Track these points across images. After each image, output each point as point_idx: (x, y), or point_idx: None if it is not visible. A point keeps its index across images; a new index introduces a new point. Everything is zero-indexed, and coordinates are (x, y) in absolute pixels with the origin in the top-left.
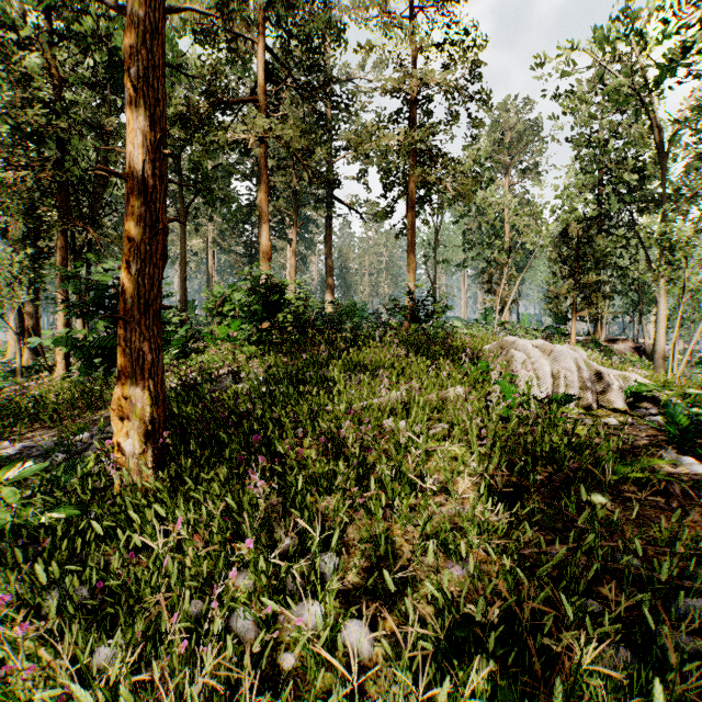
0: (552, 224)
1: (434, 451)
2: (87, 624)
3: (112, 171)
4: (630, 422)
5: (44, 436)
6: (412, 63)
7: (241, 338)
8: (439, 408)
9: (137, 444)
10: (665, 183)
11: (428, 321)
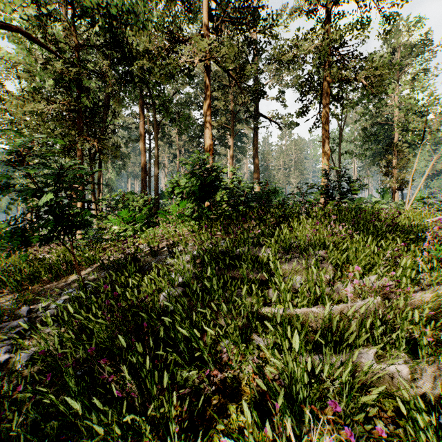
0: None
1: None
2: None
3: None
4: None
5: None
6: None
7: (187, 214)
8: None
9: None
10: None
11: (343, 198)
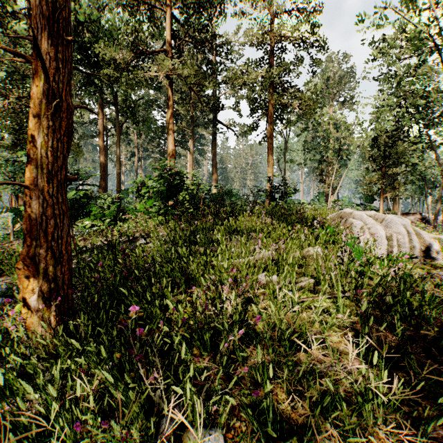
0: (370, 131)
1: (303, 302)
2: None
3: (15, 51)
4: None
5: (1, 282)
6: (271, 23)
7: (154, 211)
8: (303, 264)
9: (41, 300)
10: None
11: (282, 200)
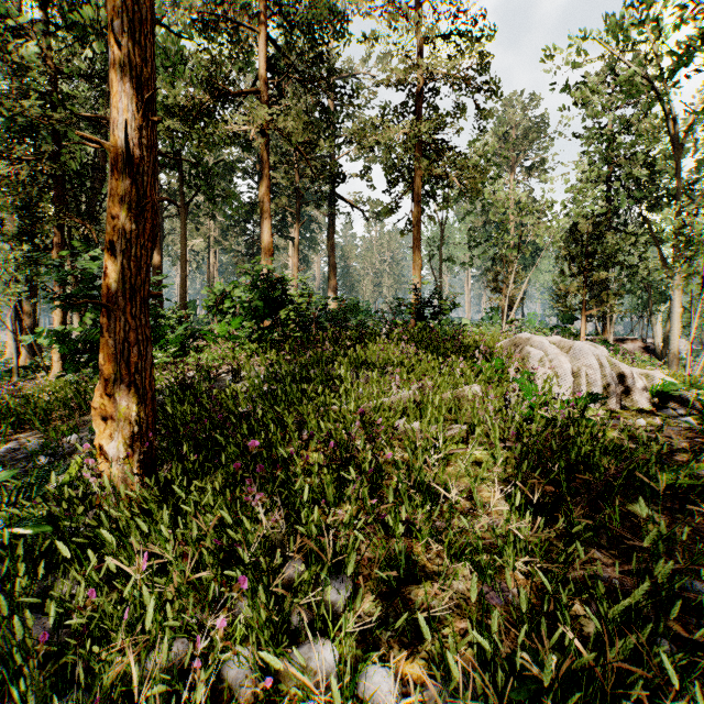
0: (563, 218)
1: (452, 454)
2: (45, 671)
3: (93, 138)
4: (659, 423)
5: (30, 437)
6: (418, 53)
7: (242, 336)
8: (455, 408)
9: (122, 447)
10: (679, 177)
11: (434, 319)
